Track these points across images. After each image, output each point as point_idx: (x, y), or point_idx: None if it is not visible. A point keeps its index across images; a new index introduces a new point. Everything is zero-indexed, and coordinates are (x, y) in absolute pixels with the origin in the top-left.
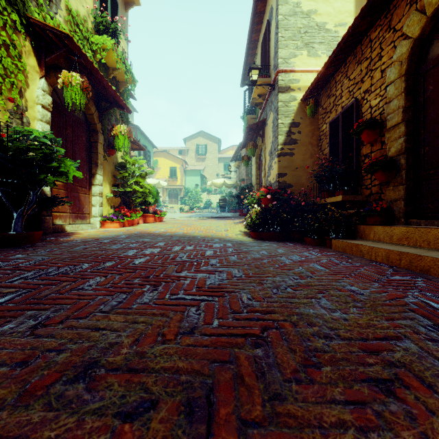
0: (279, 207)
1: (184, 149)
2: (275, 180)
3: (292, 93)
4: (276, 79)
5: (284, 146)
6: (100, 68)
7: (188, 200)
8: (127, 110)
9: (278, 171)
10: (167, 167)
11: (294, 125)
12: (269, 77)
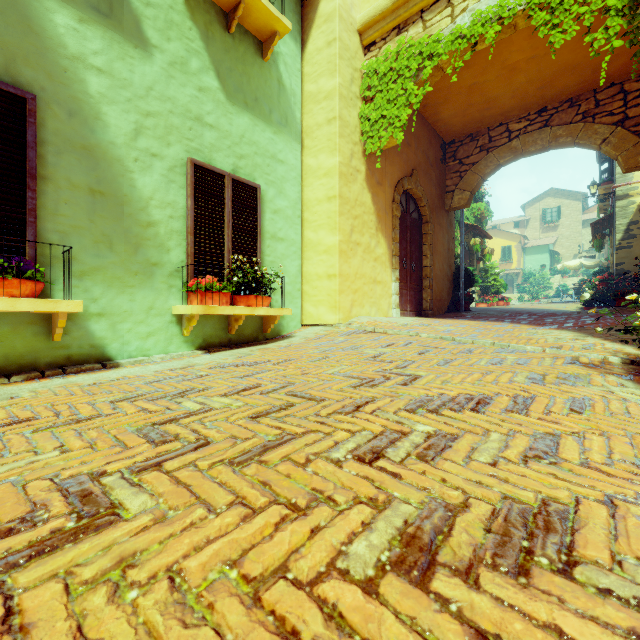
0: (613, 289)
1: (522, 219)
2: (614, 268)
3: (630, 199)
4: (614, 190)
5: (621, 241)
6: (475, 218)
7: (529, 287)
8: (490, 238)
9: (615, 262)
10: (498, 247)
11: (632, 223)
12: (612, 181)
